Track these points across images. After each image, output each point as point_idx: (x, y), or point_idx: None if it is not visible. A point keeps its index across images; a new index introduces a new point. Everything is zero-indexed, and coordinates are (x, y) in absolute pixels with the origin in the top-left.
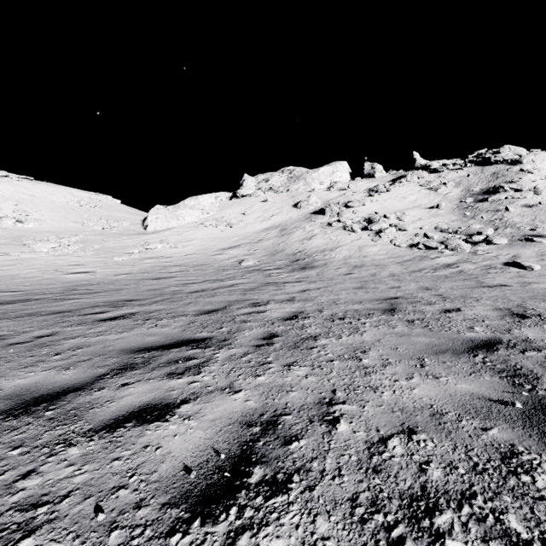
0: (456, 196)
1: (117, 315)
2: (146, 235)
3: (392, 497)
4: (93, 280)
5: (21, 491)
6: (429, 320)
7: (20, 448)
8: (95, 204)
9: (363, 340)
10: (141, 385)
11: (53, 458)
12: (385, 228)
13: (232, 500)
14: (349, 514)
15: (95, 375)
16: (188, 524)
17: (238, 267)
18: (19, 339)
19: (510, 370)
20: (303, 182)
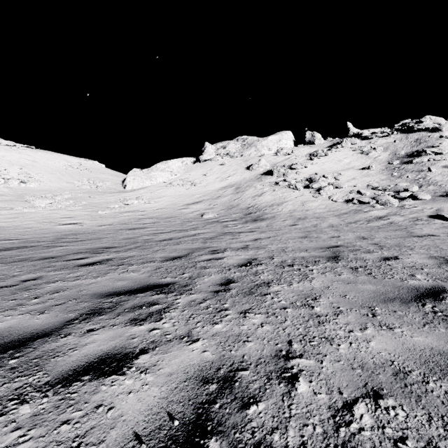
0: (385, 159)
1: (95, 260)
2: (125, 193)
3: None
4: (80, 230)
5: None
6: (371, 267)
7: None
8: (84, 168)
9: (313, 287)
10: (105, 331)
11: (2, 418)
12: (324, 186)
13: None
14: None
15: (65, 320)
16: None
17: (200, 219)
18: (7, 283)
19: None
20: (254, 148)
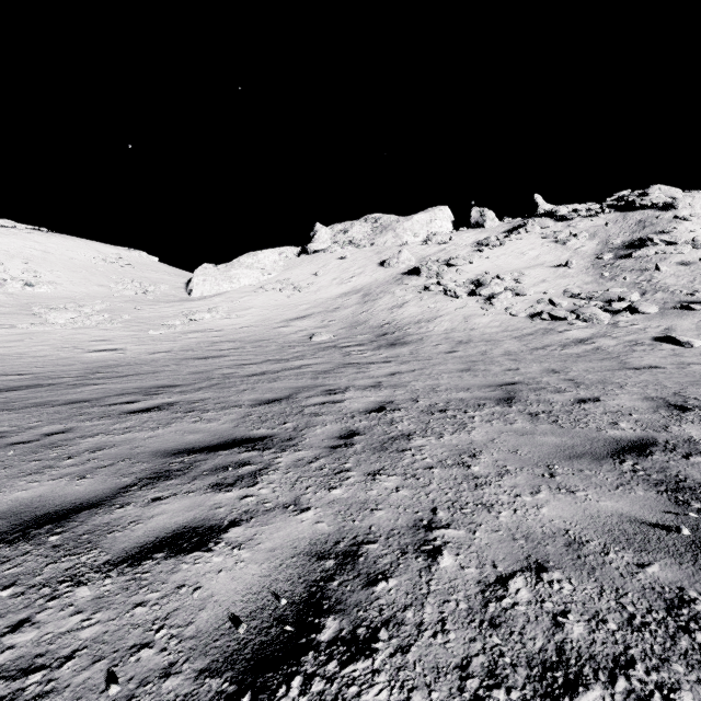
0: (591, 251)
1: (150, 405)
2: (190, 302)
3: (517, 664)
4: (122, 359)
5: (9, 650)
6: (558, 413)
7: (12, 587)
8: (125, 262)
9: (472, 440)
10: (177, 500)
11: (55, 602)
12: (498, 292)
13: (295, 666)
14: (457, 689)
15: (118, 486)
16: (233, 700)
17: (308, 343)
18: (22, 438)
19: (671, 482)
20: (392, 233)
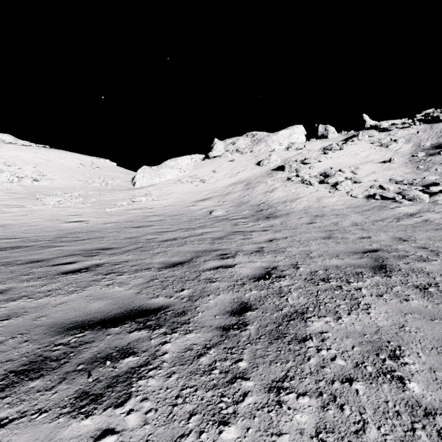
0: (407, 151)
1: (83, 266)
2: (134, 190)
3: None
4: (84, 228)
5: None
6: None
7: None
8: (95, 166)
9: (378, 326)
10: (16, 432)
11: None
12: (341, 181)
13: None
14: None
15: None
16: None
17: (208, 216)
18: None
19: None
20: (264, 143)
